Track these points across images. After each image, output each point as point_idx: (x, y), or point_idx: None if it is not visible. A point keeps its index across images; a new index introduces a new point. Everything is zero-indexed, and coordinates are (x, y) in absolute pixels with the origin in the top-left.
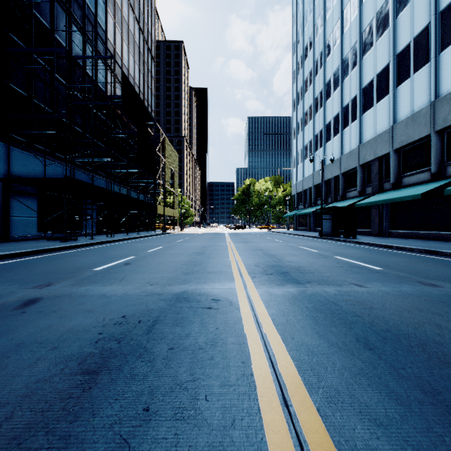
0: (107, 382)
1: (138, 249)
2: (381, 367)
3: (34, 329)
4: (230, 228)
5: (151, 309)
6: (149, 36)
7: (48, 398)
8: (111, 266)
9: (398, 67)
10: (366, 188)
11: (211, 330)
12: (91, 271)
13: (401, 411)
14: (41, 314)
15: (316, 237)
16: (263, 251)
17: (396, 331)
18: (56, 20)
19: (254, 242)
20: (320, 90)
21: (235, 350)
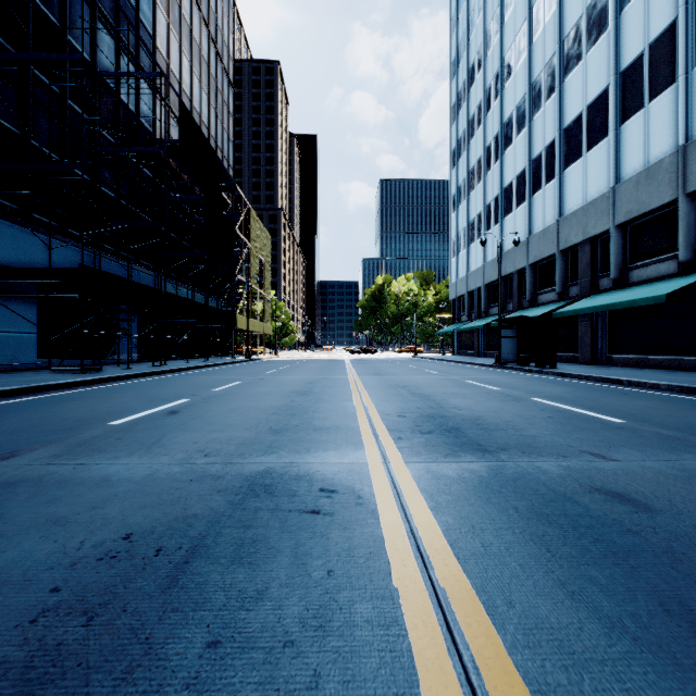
0: None
1: (199, 386)
2: None
3: None
4: (353, 352)
5: (191, 516)
6: (225, 48)
7: None
8: (144, 416)
9: (623, 92)
10: (569, 288)
11: (315, 578)
12: (102, 427)
13: None
14: None
15: (491, 366)
16: (410, 388)
17: None
18: (69, 12)
19: (393, 374)
20: (494, 134)
21: (374, 649)
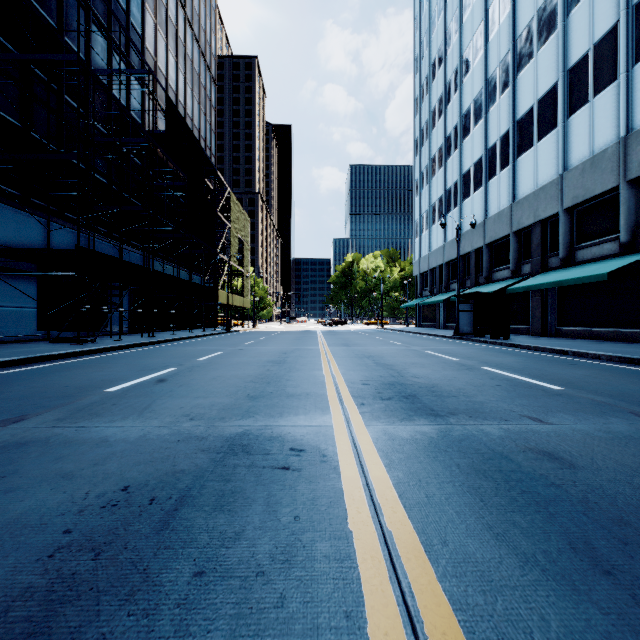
0: None
1: (184, 356)
2: None
3: None
4: (325, 324)
5: (179, 471)
6: (208, 46)
7: None
8: (135, 384)
9: (570, 88)
10: (522, 266)
11: (284, 523)
12: (99, 394)
13: None
14: None
15: (450, 338)
16: (374, 358)
17: (639, 523)
18: (66, 15)
19: (360, 345)
20: (454, 125)
21: (330, 578)
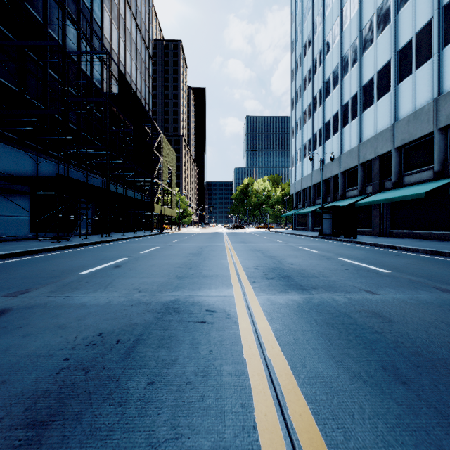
0: (56, 442)
1: (132, 250)
2: (424, 413)
3: None
4: (229, 228)
5: (134, 324)
6: (147, 33)
7: None
8: (100, 268)
9: (399, 63)
10: (366, 187)
11: (203, 354)
12: (76, 275)
13: None
14: (3, 331)
15: (316, 237)
16: (263, 252)
17: (428, 355)
18: (49, 13)
19: (253, 242)
20: (319, 88)
21: (232, 385)
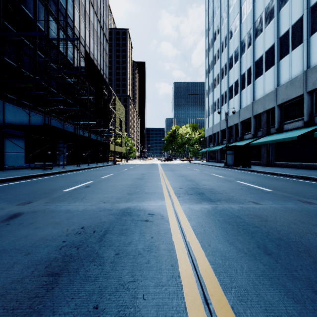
0: (66, 283)
1: (96, 176)
2: (278, 269)
3: (15, 238)
4: (161, 160)
5: (103, 222)
6: (104, 24)
7: (18, 297)
8: (76, 188)
9: (280, 46)
10: (257, 132)
11: (147, 239)
12: (61, 192)
13: (298, 308)
14: (21, 226)
15: (222, 167)
16: (185, 177)
17: (287, 239)
18: (37, 12)
19: (179, 170)
20: (225, 63)
21: (165, 255)
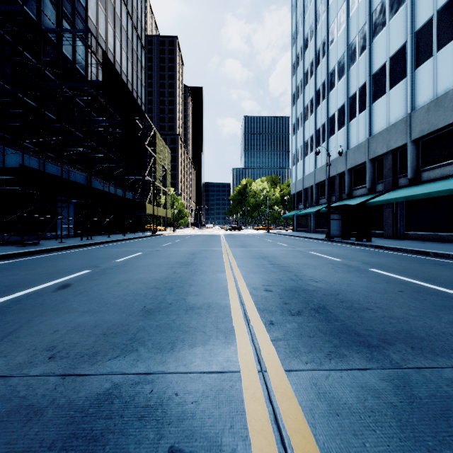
0: None
1: (106, 257)
2: None
3: None
4: (226, 229)
5: None
6: (139, 22)
7: None
8: (33, 291)
9: (417, 46)
10: (376, 185)
11: None
12: None
13: None
14: None
15: (323, 240)
16: (269, 259)
17: None
18: None
19: (255, 246)
20: (322, 81)
21: None
